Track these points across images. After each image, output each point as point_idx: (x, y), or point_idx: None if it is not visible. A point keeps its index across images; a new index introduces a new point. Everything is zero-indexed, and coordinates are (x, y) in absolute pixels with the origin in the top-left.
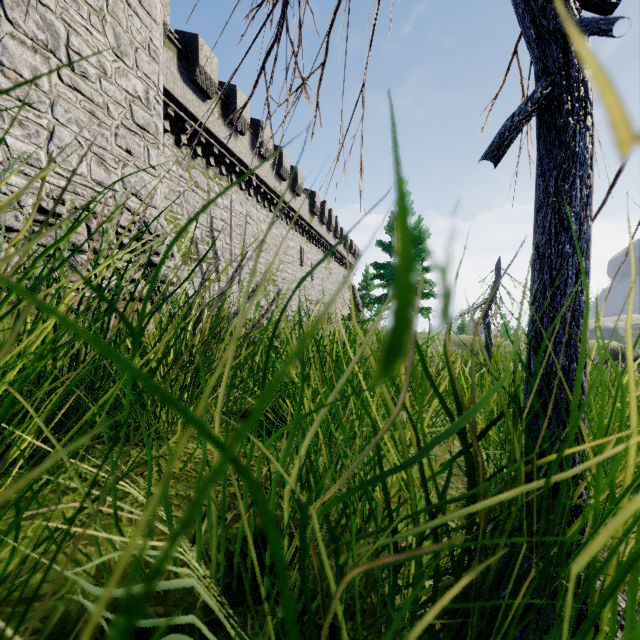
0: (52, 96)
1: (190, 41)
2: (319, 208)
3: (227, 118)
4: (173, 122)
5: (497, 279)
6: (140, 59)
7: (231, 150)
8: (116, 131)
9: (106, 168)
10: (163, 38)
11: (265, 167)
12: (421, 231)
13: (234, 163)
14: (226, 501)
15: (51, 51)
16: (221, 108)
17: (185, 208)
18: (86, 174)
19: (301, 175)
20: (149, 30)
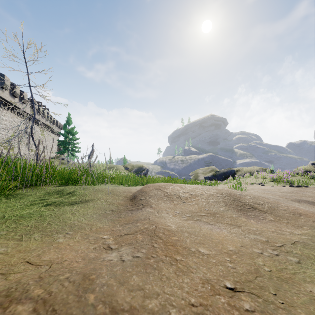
0: None
1: None
2: (37, 108)
3: None
4: None
5: (92, 148)
6: None
7: None
8: None
9: None
10: None
11: (5, 92)
12: (74, 132)
13: None
14: None
15: None
16: None
17: None
18: None
19: (26, 95)
20: None
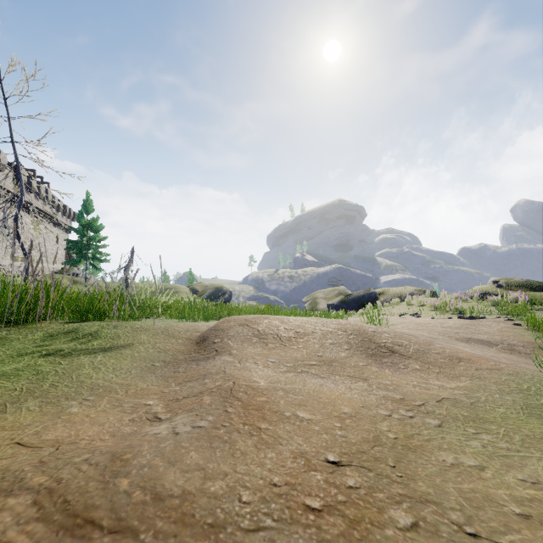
0: None
1: None
2: (26, 181)
3: None
4: None
5: (132, 256)
6: None
7: None
8: None
9: None
10: None
11: None
12: (97, 225)
13: None
14: None
15: None
16: None
17: None
18: None
19: (4, 156)
20: None
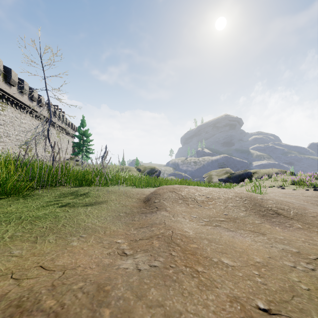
0: None
1: None
2: (53, 111)
3: (6, 80)
4: None
5: (105, 150)
6: None
7: (8, 93)
8: None
9: None
10: None
11: (25, 97)
12: (88, 133)
13: (9, 97)
14: None
15: None
16: (4, 77)
17: None
18: None
19: (43, 98)
20: None
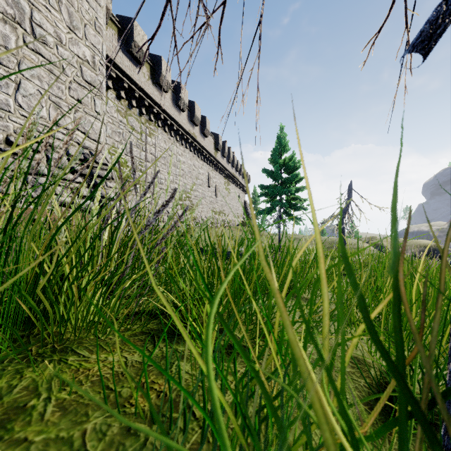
0: (19, 57)
1: (127, 23)
2: (221, 146)
3: (155, 80)
4: (115, 82)
5: (349, 196)
6: (88, 32)
7: (157, 103)
8: (69, 85)
9: (61, 113)
10: (107, 19)
11: (182, 116)
12: (294, 162)
13: (160, 112)
14: (115, 441)
15: (18, 23)
16: (150, 72)
17: (124, 144)
18: (46, 117)
19: (208, 122)
20: (95, 11)
